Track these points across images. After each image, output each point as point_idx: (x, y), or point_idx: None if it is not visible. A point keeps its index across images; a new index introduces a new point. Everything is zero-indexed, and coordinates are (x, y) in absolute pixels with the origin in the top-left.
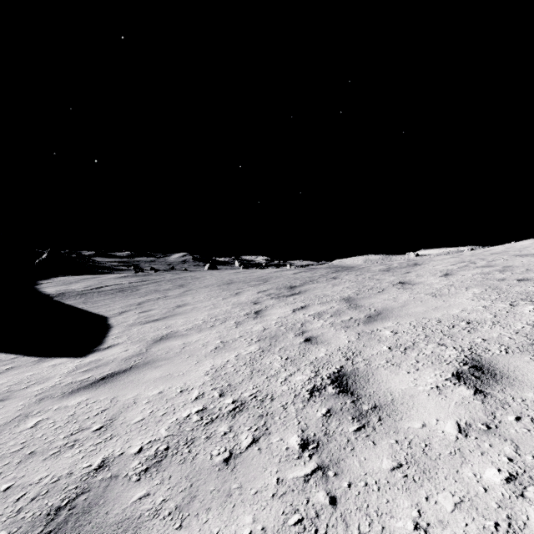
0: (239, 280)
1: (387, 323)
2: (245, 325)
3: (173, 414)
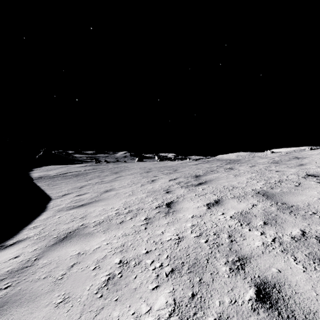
0: (156, 169)
1: None
2: (155, 226)
3: None
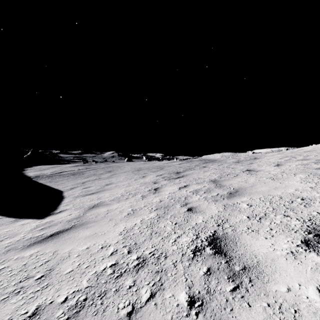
0: (145, 168)
1: (243, 198)
2: (148, 198)
3: (93, 267)
